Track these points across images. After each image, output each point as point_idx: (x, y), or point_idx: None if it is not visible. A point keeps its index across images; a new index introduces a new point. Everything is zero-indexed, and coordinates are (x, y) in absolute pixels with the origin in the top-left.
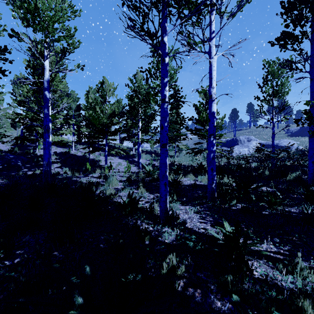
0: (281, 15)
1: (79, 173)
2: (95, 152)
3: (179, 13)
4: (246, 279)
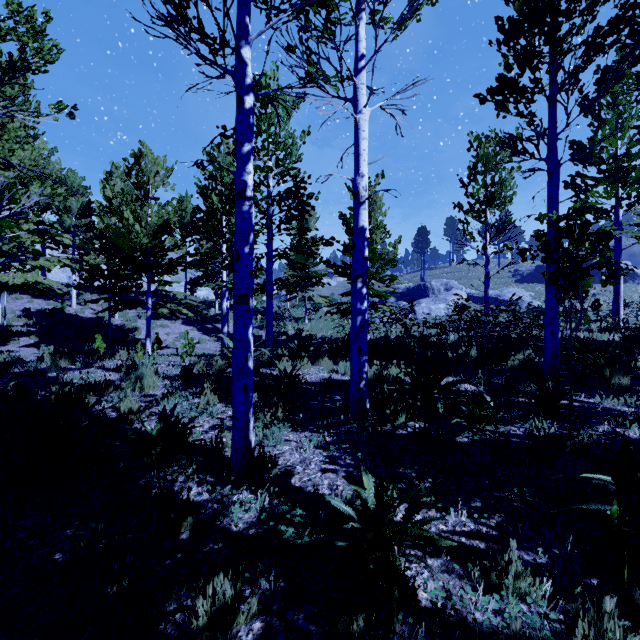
0: (499, 45)
1: (70, 360)
2: (128, 311)
3: None
4: (397, 620)
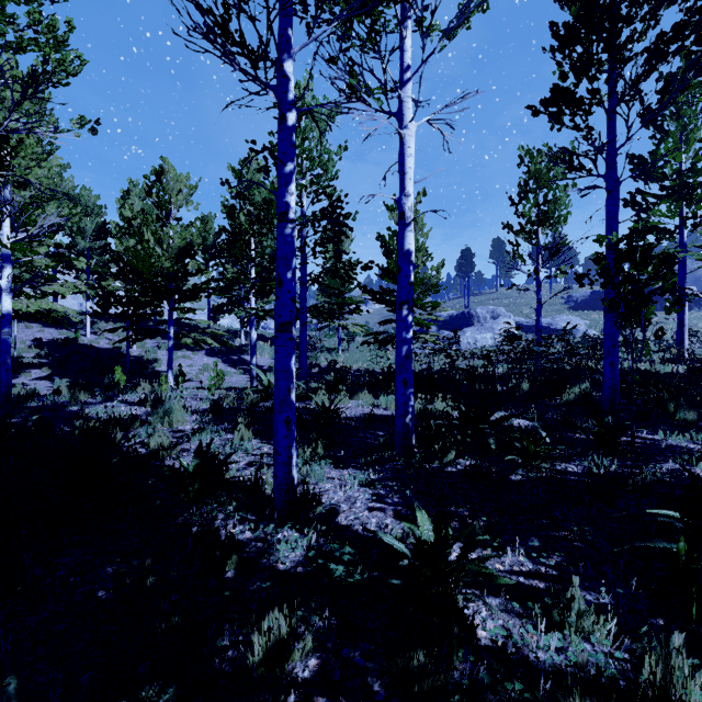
0: (553, 53)
1: (90, 393)
2: (147, 341)
3: (318, 5)
4: (458, 657)
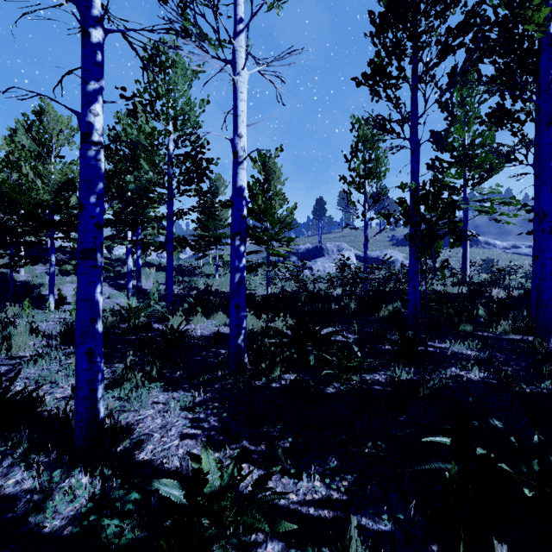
0: (372, 38)
1: None
2: (37, 267)
3: None
4: None
